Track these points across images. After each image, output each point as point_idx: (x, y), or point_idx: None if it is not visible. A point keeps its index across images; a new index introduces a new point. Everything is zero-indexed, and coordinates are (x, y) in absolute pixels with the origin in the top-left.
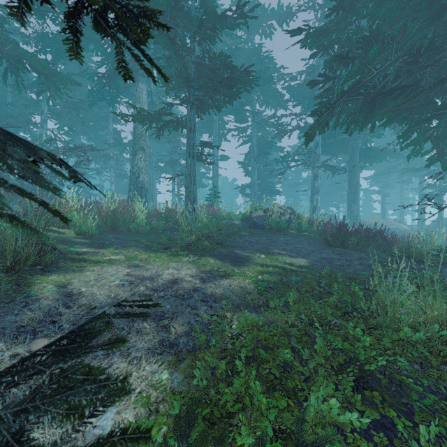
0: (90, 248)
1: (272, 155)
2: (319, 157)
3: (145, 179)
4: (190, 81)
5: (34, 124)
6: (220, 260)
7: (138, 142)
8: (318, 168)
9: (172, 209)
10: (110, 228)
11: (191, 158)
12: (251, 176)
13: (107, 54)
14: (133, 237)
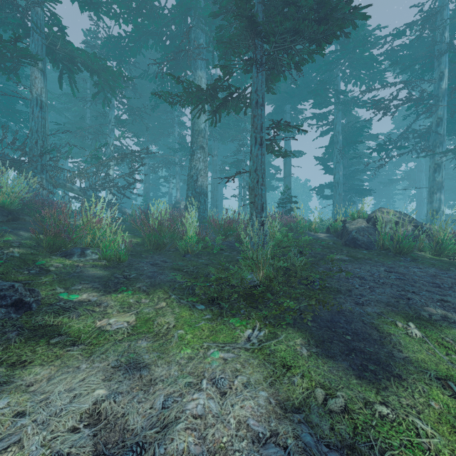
0: (96, 291)
1: (358, 147)
2: (443, 138)
3: (204, 183)
4: (256, 23)
5: (102, 134)
6: (319, 343)
7: (196, 139)
8: (441, 155)
9: (234, 219)
10: (153, 246)
11: (258, 145)
12: (334, 173)
13: (167, 47)
14: (178, 261)
